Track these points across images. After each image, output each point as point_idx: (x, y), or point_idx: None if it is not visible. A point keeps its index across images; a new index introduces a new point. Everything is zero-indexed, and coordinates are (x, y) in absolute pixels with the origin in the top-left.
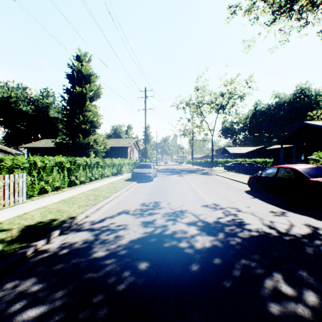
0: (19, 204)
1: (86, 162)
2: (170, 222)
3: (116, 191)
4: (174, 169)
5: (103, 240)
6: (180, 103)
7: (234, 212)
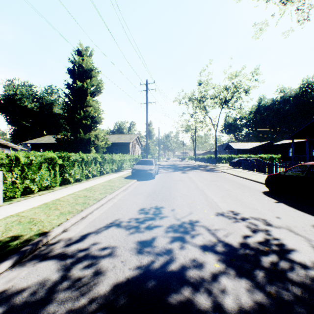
0: None
1: (82, 158)
2: (177, 244)
3: (112, 192)
4: (177, 165)
5: (71, 283)
6: (183, 98)
7: (263, 225)
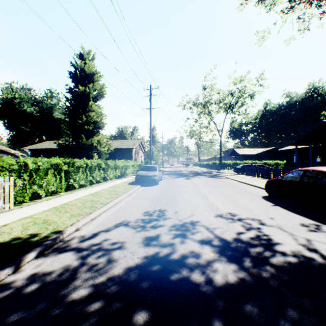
0: (3, 212)
1: (86, 164)
2: (179, 239)
3: (117, 197)
4: (181, 171)
5: (90, 268)
6: (187, 103)
7: (256, 224)
